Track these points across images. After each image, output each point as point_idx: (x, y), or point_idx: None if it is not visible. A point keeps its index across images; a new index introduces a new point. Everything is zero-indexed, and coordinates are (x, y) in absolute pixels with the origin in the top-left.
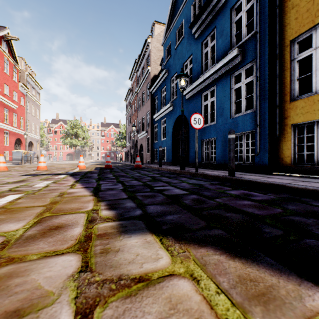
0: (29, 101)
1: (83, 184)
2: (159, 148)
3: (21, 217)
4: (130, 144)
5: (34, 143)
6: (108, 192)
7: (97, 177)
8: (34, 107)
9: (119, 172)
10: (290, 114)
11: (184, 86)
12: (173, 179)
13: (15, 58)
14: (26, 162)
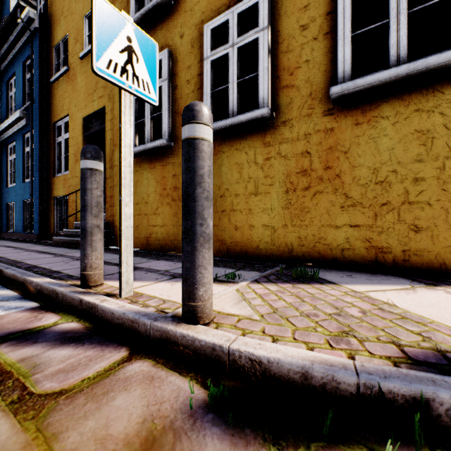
0: None
1: None
2: None
3: None
4: None
5: None
6: None
7: None
8: None
9: None
10: (54, 188)
11: None
12: None
13: None
14: None
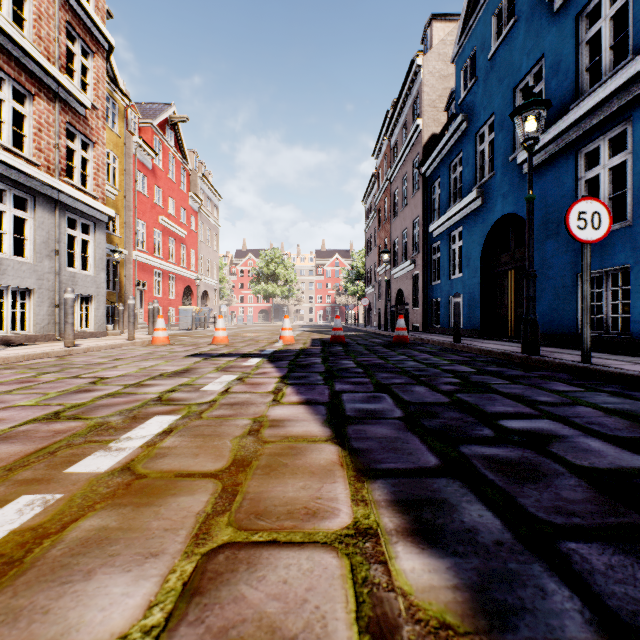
0: (203, 223)
1: (300, 389)
2: (454, 297)
3: (154, 534)
4: (374, 290)
5: (209, 293)
6: (372, 430)
7: (323, 367)
8: (210, 232)
9: (366, 355)
10: None
11: (535, 134)
12: (527, 387)
13: (184, 152)
14: (198, 326)
